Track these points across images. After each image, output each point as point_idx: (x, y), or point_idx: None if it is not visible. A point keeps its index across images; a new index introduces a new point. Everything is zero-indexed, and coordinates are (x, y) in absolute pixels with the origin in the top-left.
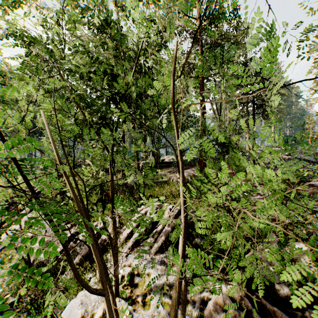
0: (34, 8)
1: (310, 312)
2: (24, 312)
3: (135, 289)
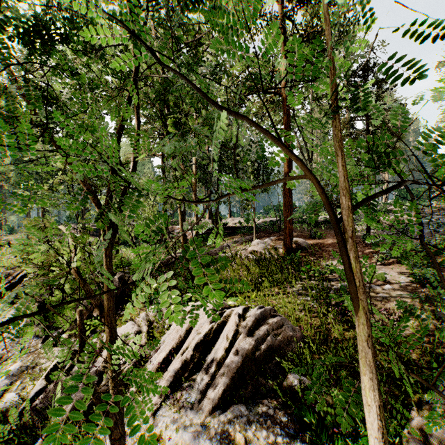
0: None
1: None
2: None
3: None
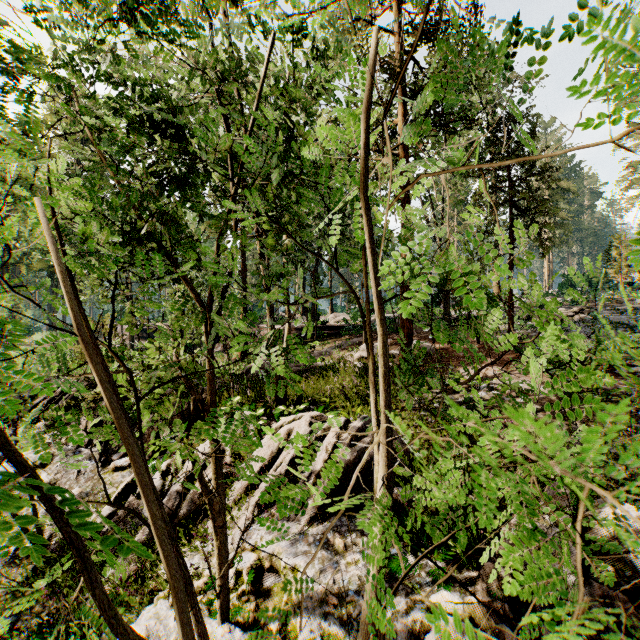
0: None
1: None
2: None
3: (265, 602)
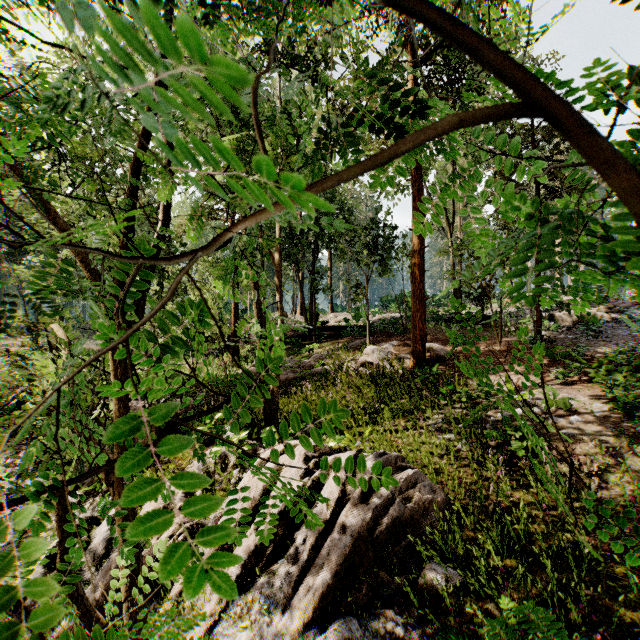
0: None
1: None
2: None
3: None
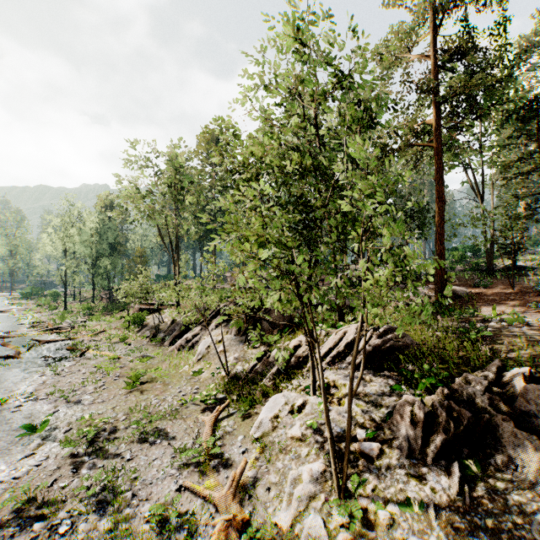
0: (264, 174)
1: (499, 417)
2: (232, 404)
3: (331, 397)
